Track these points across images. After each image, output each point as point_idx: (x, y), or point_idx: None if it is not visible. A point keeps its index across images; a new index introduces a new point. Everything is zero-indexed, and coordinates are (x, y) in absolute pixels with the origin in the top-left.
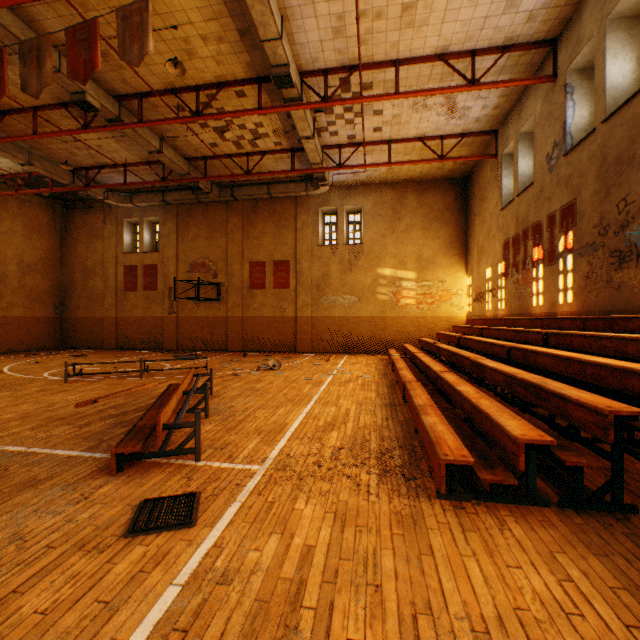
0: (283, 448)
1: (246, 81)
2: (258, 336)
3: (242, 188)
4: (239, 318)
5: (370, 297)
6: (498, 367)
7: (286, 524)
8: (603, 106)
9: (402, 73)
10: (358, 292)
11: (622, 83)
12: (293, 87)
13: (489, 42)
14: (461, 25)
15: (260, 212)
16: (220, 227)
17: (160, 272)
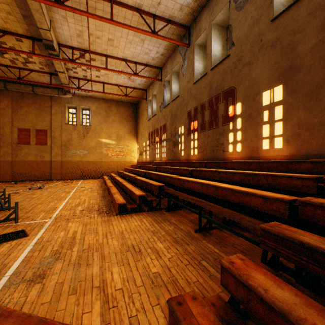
0: (58, 214)
1: (24, 36)
2: (25, 172)
3: (13, 84)
4: (10, 161)
5: (94, 151)
6: (140, 178)
7: (66, 229)
8: (171, 97)
9: (109, 60)
10: (88, 149)
11: (176, 91)
12: (55, 51)
13: (141, 61)
14: (131, 53)
15: (26, 100)
16: None
17: None
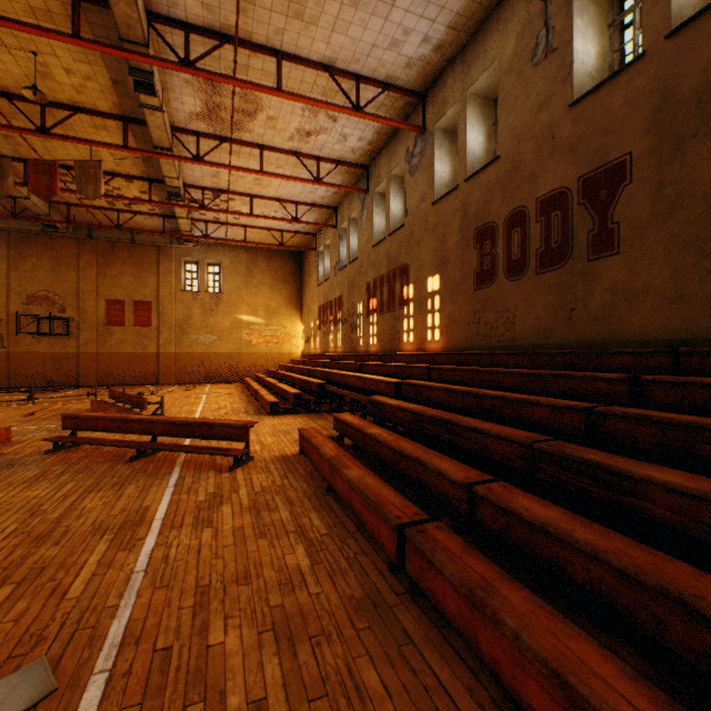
0: (201, 414)
1: (138, 177)
2: (117, 371)
3: (102, 230)
4: (94, 354)
5: (229, 337)
6: (299, 377)
7: None
8: (349, 257)
9: (255, 199)
10: (218, 332)
11: (356, 248)
12: (181, 199)
13: (304, 200)
14: (288, 192)
15: (119, 253)
16: (70, 261)
17: None
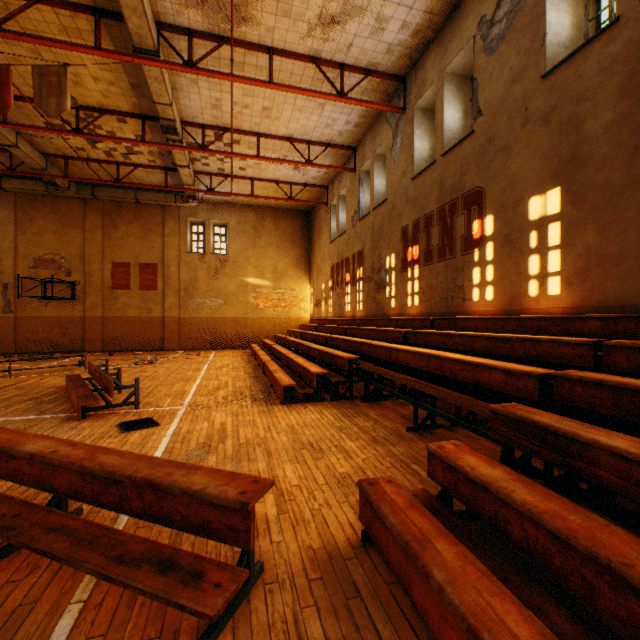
0: (191, 399)
1: (130, 114)
2: (122, 336)
3: (105, 189)
4: (99, 318)
5: (235, 300)
6: (317, 347)
7: (209, 419)
8: (373, 201)
9: (262, 141)
10: (224, 296)
11: (381, 190)
12: (178, 136)
13: (318, 139)
14: (301, 126)
15: (124, 214)
16: (75, 223)
17: None
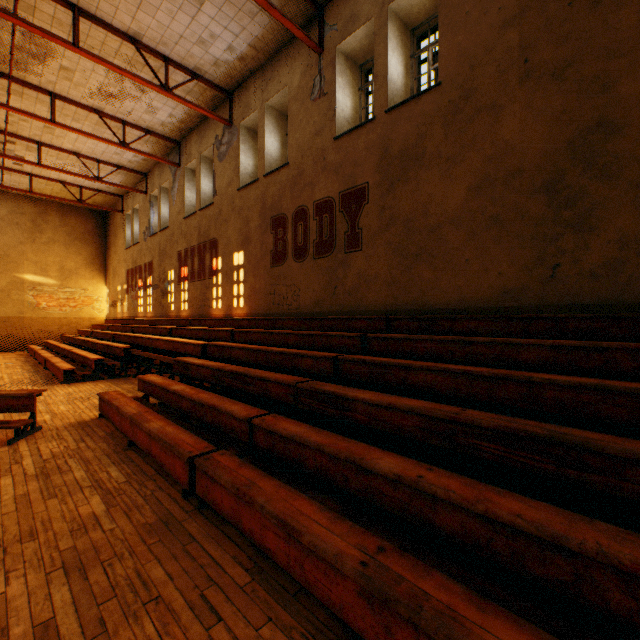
0: None
1: None
2: None
3: None
4: None
5: (6, 298)
6: (103, 342)
7: None
8: (160, 224)
9: (45, 148)
10: None
11: (168, 217)
12: None
13: (109, 160)
14: (89, 148)
15: None
16: None
17: None
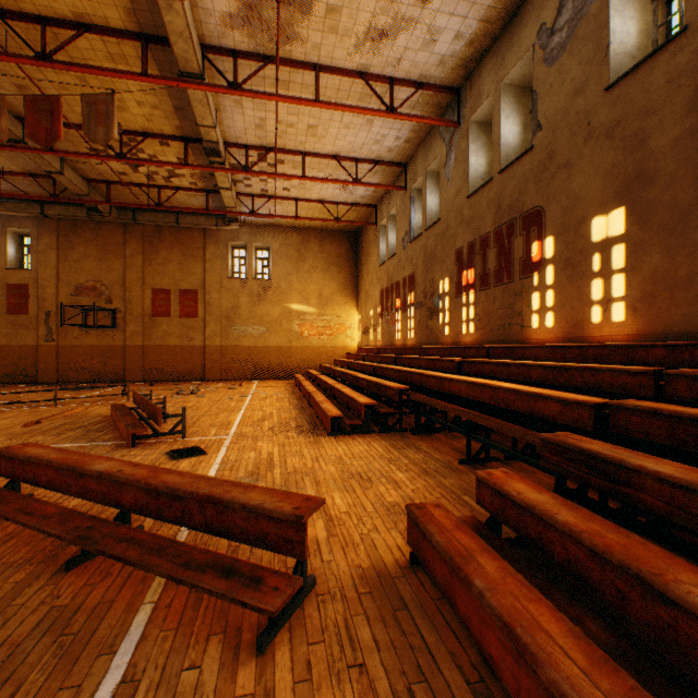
0: (237, 430)
1: (173, 137)
2: (162, 365)
3: (146, 213)
4: (140, 347)
5: (278, 328)
6: (365, 377)
7: (256, 449)
8: (425, 221)
9: (308, 159)
10: (267, 323)
11: (434, 210)
12: (221, 158)
13: (367, 156)
14: (348, 144)
15: (165, 239)
16: (116, 249)
17: (33, 293)
